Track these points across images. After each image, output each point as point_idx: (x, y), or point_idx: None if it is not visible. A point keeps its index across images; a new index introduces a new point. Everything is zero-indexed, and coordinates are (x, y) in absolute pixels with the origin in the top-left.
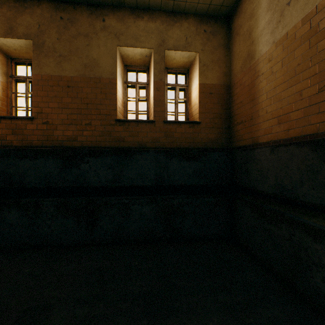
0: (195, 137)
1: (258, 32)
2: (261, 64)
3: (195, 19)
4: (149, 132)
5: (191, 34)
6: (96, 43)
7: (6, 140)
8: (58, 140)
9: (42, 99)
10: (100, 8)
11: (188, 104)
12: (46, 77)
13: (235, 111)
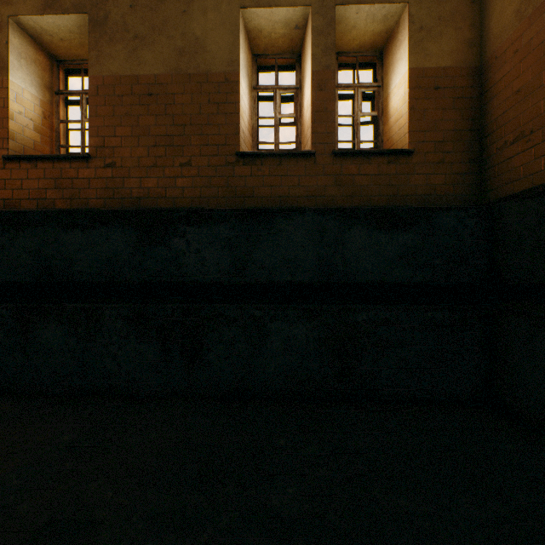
0: (400, 183)
1: None
2: None
3: None
4: (303, 176)
5: None
6: (200, 7)
7: (46, 199)
8: (131, 197)
9: (105, 121)
10: None
11: (380, 123)
12: (112, 80)
13: (499, 118)
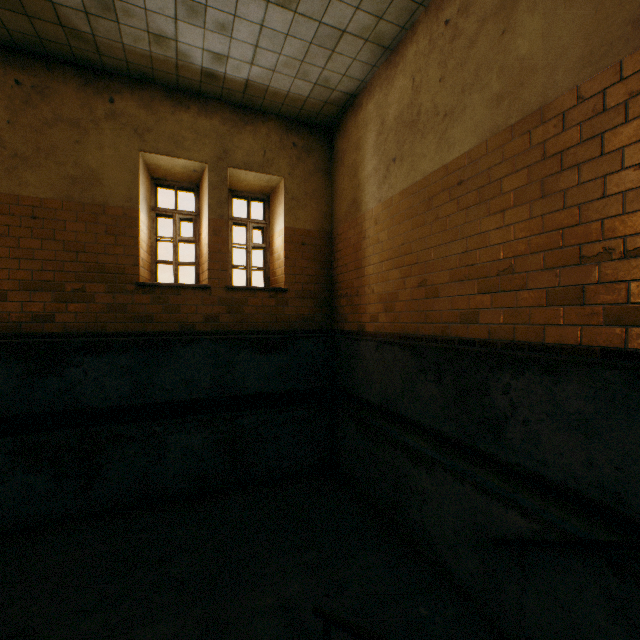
0: (279, 313)
1: (365, 176)
2: (368, 222)
3: (279, 123)
4: (201, 305)
5: (273, 147)
6: (97, 141)
7: None
8: (9, 321)
9: None
10: (104, 78)
11: (268, 253)
12: None
13: (339, 276)
